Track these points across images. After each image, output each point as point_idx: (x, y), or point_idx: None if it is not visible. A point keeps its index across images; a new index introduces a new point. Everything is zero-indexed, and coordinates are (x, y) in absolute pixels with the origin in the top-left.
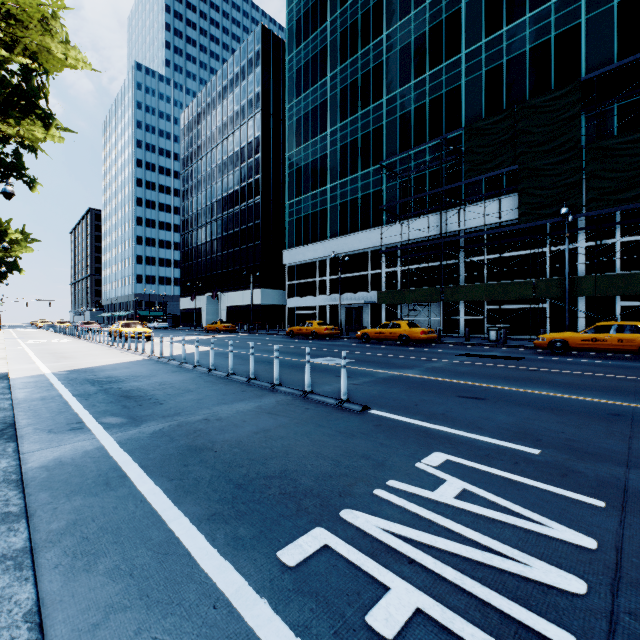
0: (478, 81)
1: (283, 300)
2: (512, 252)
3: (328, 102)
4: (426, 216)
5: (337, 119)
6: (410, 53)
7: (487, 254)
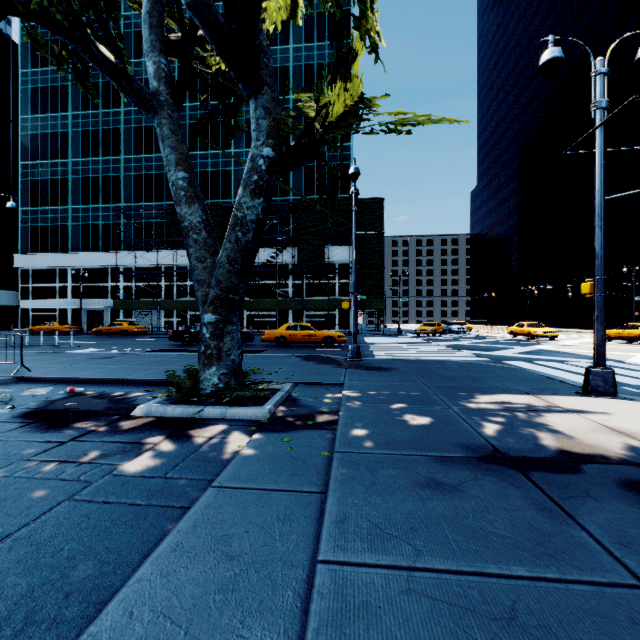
0: None
1: (13, 301)
2: None
3: (70, 135)
4: (153, 251)
5: (79, 154)
6: (142, 134)
7: (190, 281)
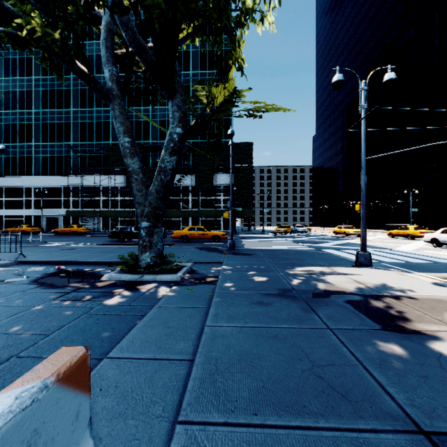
0: None
1: None
2: (129, 197)
3: (33, 93)
4: (94, 176)
5: (40, 106)
6: (86, 94)
7: (120, 197)
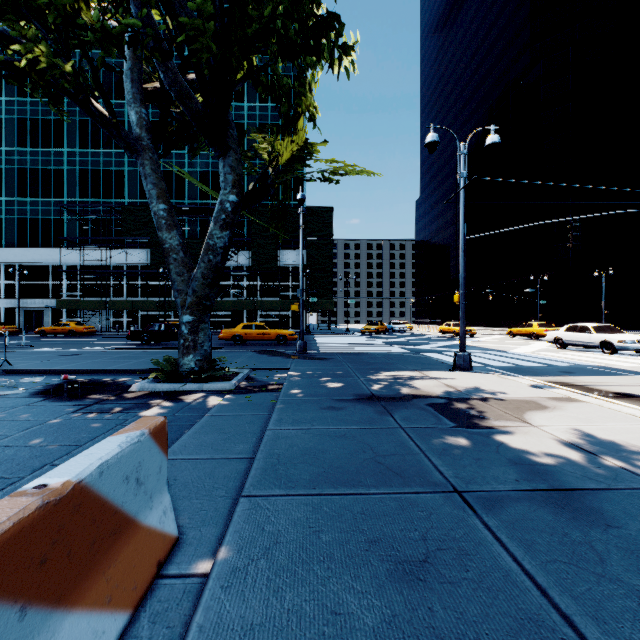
0: (136, 173)
1: None
2: (155, 282)
3: (3, 122)
4: (100, 249)
5: (15, 143)
6: (88, 128)
7: (141, 281)
